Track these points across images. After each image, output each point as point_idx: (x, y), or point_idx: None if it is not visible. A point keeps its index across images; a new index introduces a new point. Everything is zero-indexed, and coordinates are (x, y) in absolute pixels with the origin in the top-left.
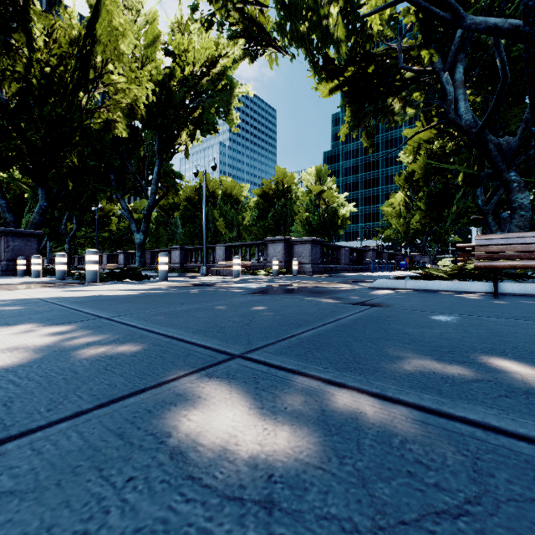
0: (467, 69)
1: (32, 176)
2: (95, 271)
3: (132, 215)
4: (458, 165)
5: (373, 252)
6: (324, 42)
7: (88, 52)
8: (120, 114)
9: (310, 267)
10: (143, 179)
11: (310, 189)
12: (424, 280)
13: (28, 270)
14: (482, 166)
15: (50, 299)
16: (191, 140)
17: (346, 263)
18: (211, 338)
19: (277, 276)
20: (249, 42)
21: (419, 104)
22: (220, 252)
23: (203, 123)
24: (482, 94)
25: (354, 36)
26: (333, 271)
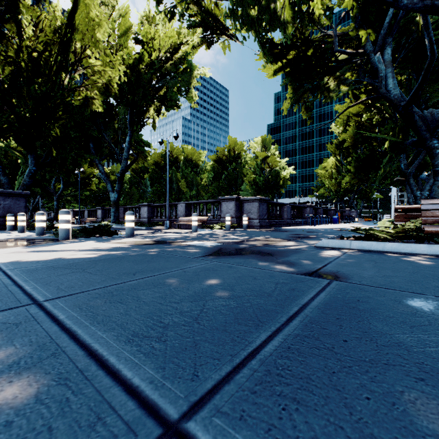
0: (394, 51)
1: (22, 145)
2: (67, 229)
3: (108, 177)
4: (384, 134)
5: (310, 208)
6: (272, 24)
7: (68, 39)
8: (97, 92)
9: (258, 222)
10: (117, 147)
11: (257, 155)
12: (367, 240)
13: (16, 225)
14: (407, 135)
15: (6, 265)
16: (158, 115)
17: (288, 218)
18: (144, 360)
19: (230, 230)
20: (206, 30)
21: (351, 82)
22: (181, 208)
23: (167, 100)
24: (407, 73)
25: (295, 24)
26: (277, 225)
